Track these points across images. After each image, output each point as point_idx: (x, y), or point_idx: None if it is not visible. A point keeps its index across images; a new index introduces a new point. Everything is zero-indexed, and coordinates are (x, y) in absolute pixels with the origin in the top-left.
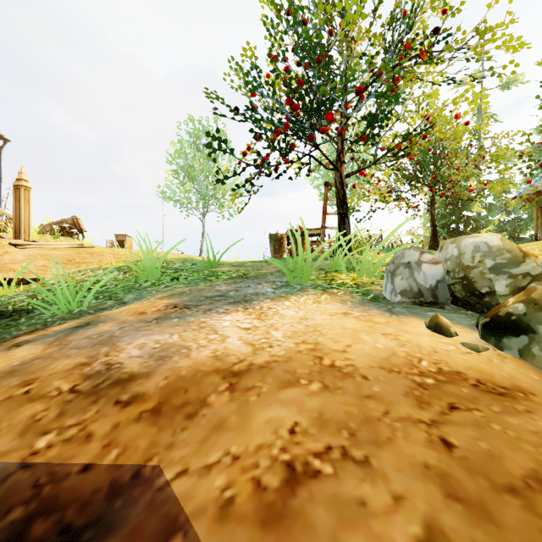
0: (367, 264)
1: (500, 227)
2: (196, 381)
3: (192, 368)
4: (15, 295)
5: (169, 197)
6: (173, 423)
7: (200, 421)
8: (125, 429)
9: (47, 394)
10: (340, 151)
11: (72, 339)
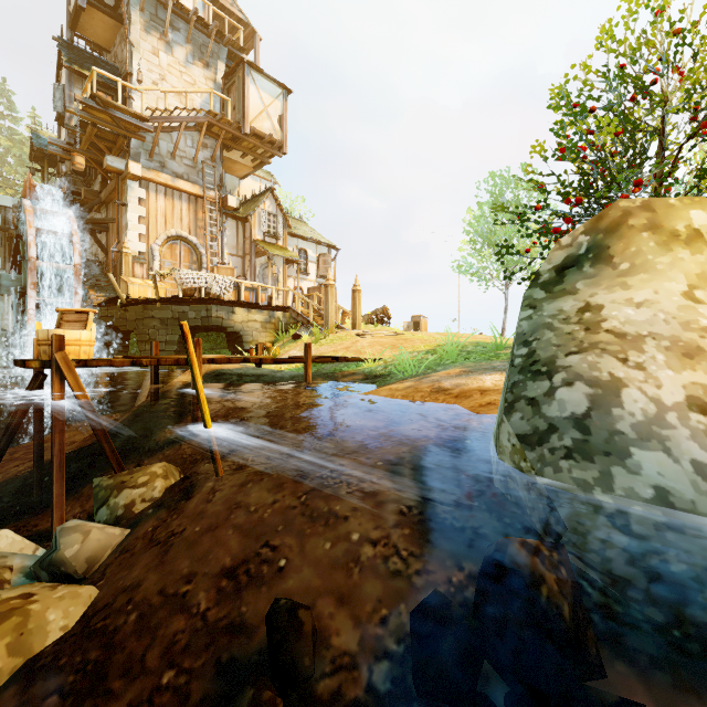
0: None
1: None
2: (469, 391)
3: (469, 389)
4: (377, 367)
5: (466, 271)
6: (461, 399)
7: (469, 399)
8: (448, 399)
9: (424, 391)
10: None
11: (423, 381)
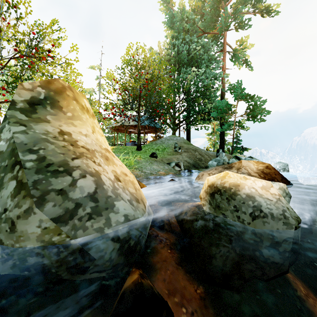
0: None
1: (108, 139)
2: None
3: None
4: None
5: None
6: None
7: None
8: None
9: None
10: None
11: None
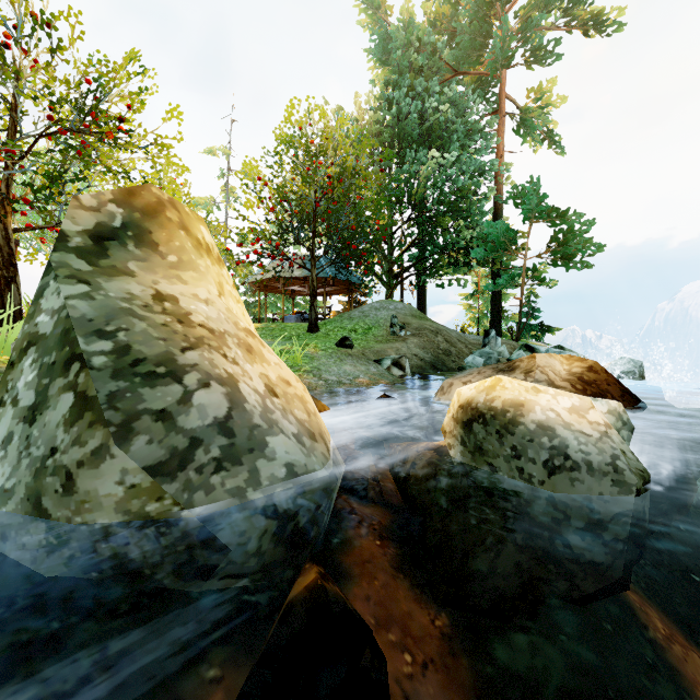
0: (10, 342)
1: (246, 307)
2: None
3: None
4: None
5: None
6: None
7: None
8: None
9: None
10: (5, 197)
11: None
